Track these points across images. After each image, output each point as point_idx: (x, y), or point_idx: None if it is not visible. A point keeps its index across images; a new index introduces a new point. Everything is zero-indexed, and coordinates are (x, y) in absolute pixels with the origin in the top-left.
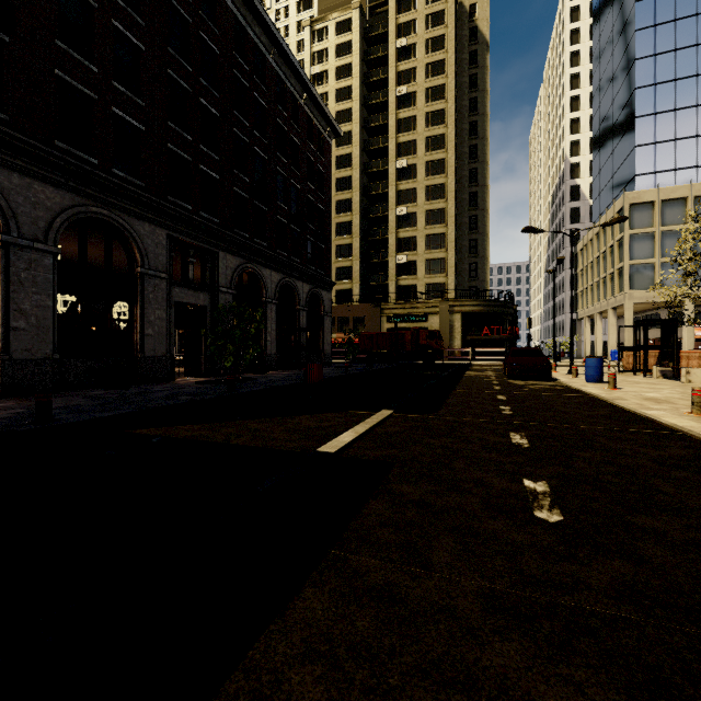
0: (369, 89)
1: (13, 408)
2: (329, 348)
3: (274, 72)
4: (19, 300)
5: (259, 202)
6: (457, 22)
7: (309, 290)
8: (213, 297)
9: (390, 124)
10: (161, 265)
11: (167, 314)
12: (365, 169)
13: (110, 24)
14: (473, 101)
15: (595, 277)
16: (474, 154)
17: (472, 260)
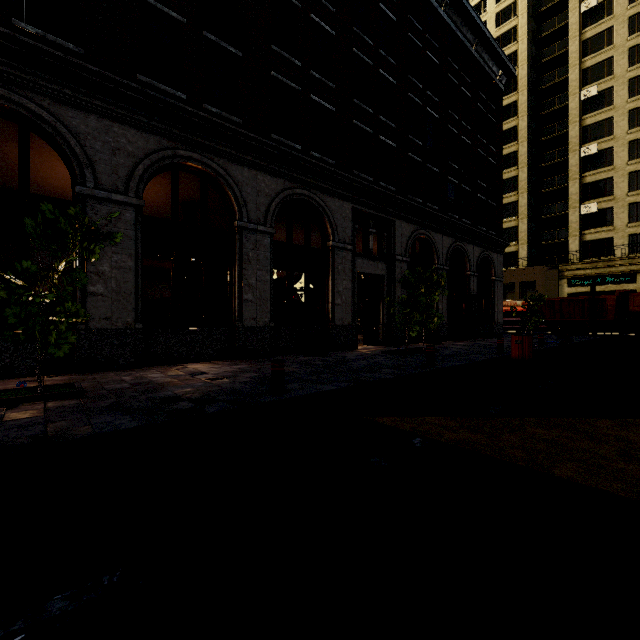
0: (539, 21)
1: (248, 370)
2: (499, 317)
3: (445, 26)
4: (248, 276)
5: (430, 164)
6: None
7: (479, 254)
8: (389, 266)
9: (571, 50)
10: (347, 238)
11: (351, 285)
12: (534, 113)
13: (309, 19)
14: None
15: None
16: None
17: None
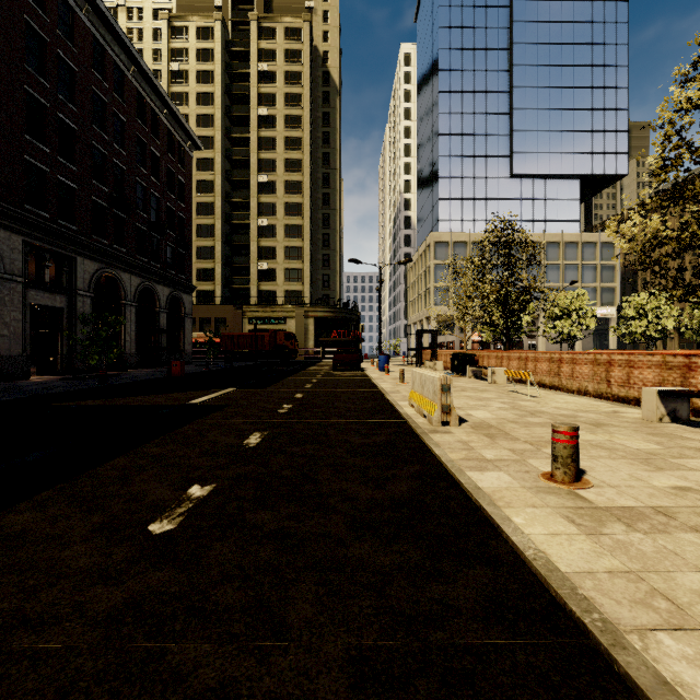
0: (232, 100)
1: None
2: (190, 348)
3: (133, 88)
4: None
5: (118, 210)
6: (313, 62)
7: (169, 293)
8: (70, 299)
9: (252, 139)
10: (17, 269)
11: (22, 316)
12: (227, 176)
13: None
14: (326, 135)
15: (416, 293)
16: (327, 181)
17: (325, 272)
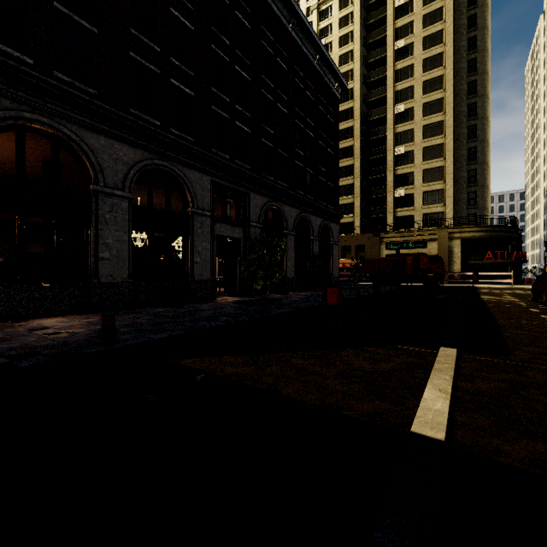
0: (368, 49)
1: (95, 324)
2: (336, 272)
3: (293, 40)
4: (104, 236)
5: (281, 150)
6: None
7: (320, 223)
8: (245, 230)
9: (388, 76)
10: (206, 205)
11: (210, 245)
12: (364, 118)
13: (168, 12)
14: (472, 40)
15: None
16: (473, 90)
17: (471, 189)
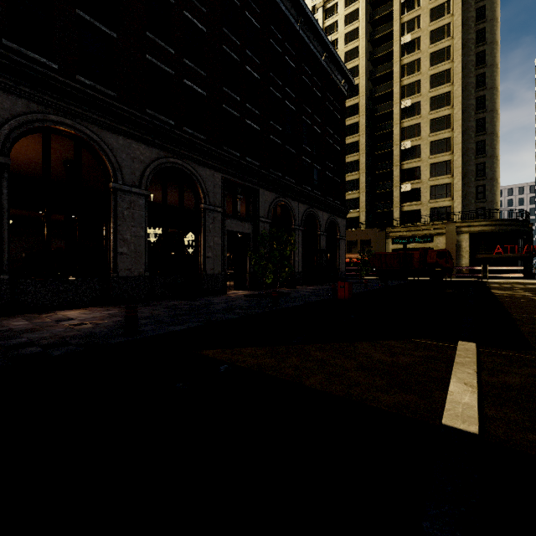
0: (374, 45)
1: (116, 315)
2: (343, 267)
3: (300, 38)
4: (123, 232)
5: (289, 146)
6: None
7: (327, 218)
8: (254, 226)
9: (394, 71)
10: (218, 201)
11: (221, 240)
12: (370, 114)
13: (182, 15)
14: (480, 32)
15: None
16: (482, 83)
17: (479, 182)
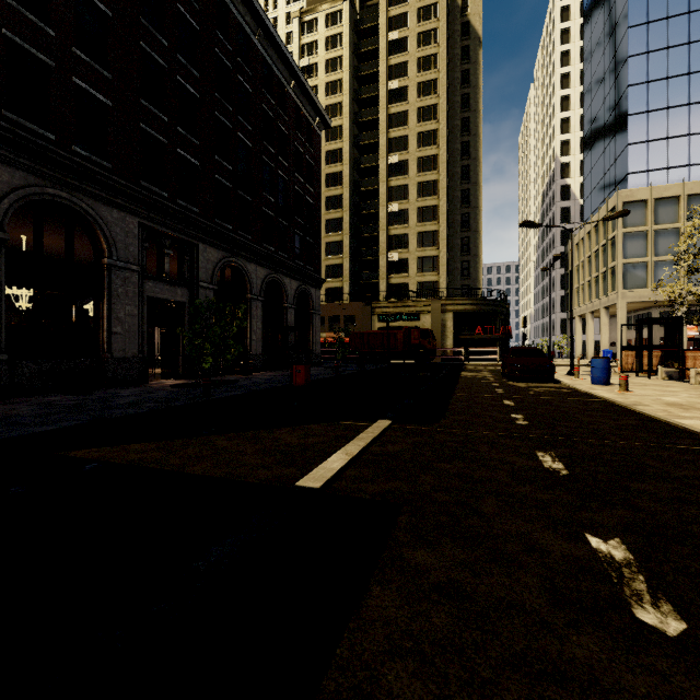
0: (360, 83)
1: None
2: (318, 348)
3: (260, 55)
4: None
5: (243, 192)
6: (449, 16)
7: (297, 287)
8: (192, 292)
9: (381, 119)
10: (132, 256)
11: (138, 311)
12: (355, 164)
13: None
14: (465, 97)
15: (587, 276)
16: (466, 151)
17: (464, 258)
